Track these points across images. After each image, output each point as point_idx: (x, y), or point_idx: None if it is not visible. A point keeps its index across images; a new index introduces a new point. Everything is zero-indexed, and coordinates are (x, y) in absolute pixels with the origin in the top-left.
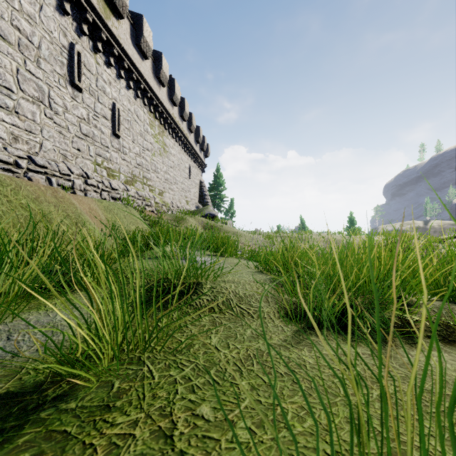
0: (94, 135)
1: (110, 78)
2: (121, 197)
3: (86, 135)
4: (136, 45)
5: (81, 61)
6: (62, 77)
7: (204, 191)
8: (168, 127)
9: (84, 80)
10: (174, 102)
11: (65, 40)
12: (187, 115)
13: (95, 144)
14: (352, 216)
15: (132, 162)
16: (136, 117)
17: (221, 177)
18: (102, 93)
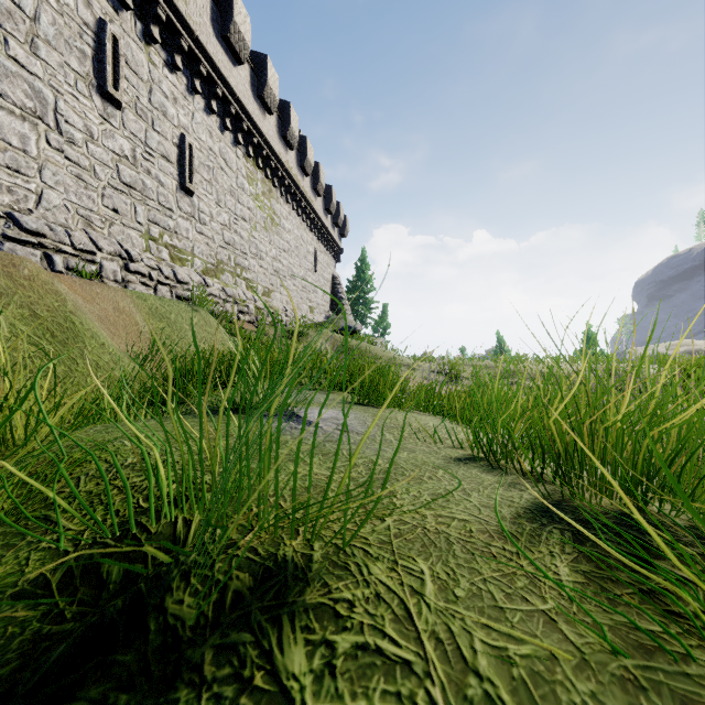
0: (145, 186)
1: (176, 90)
2: (194, 297)
3: (130, 185)
4: (222, 39)
5: (119, 54)
6: (82, 78)
7: (340, 292)
8: (279, 184)
9: (126, 89)
10: (288, 143)
11: (89, 14)
12: (311, 166)
13: (146, 202)
14: (589, 332)
15: (215, 239)
16: (223, 162)
17: (367, 269)
18: (161, 116)
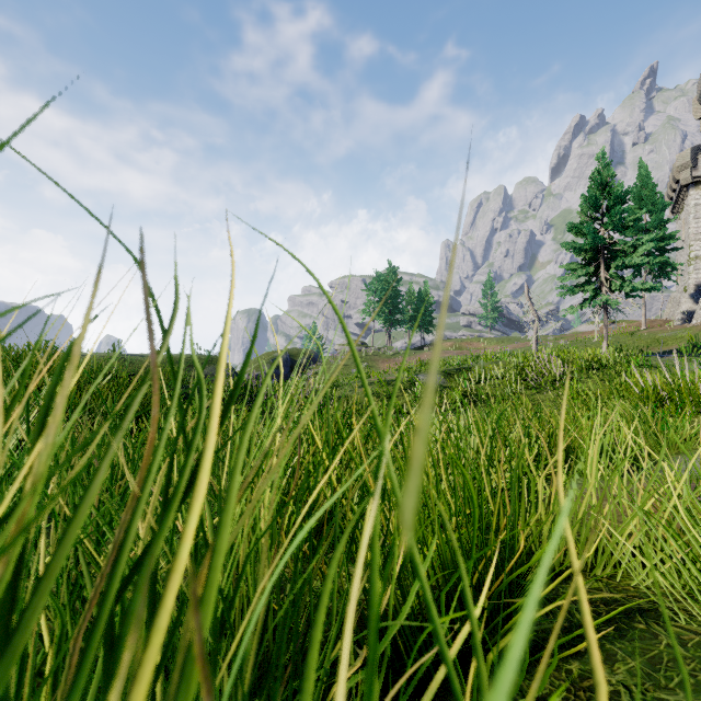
0: None
1: None
2: None
3: None
4: None
5: None
6: None
7: None
8: None
9: None
10: None
11: None
12: None
13: None
14: None
15: None
16: None
17: None
18: None
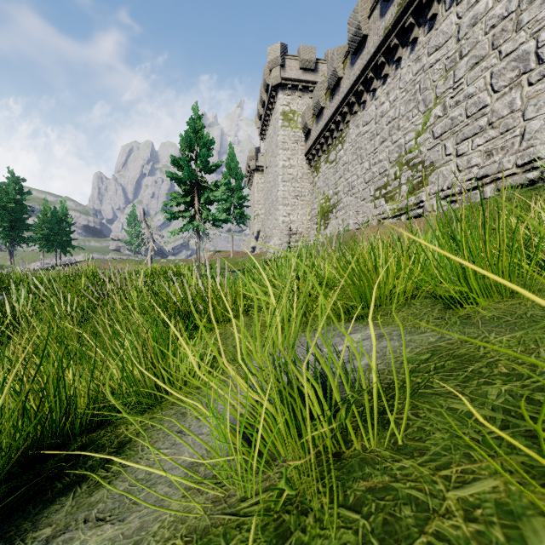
0: None
1: None
2: None
3: None
4: None
5: None
6: None
7: None
8: None
9: None
10: None
11: None
12: None
13: None
14: None
15: None
16: None
17: None
18: None
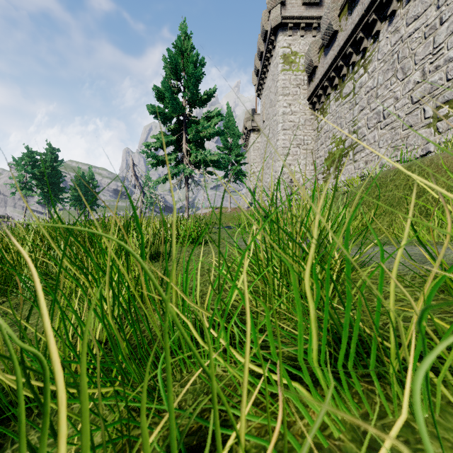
0: None
1: None
2: None
3: None
4: None
5: None
6: None
7: None
8: None
9: None
10: None
11: None
12: None
13: None
14: None
15: None
16: None
17: None
18: None
